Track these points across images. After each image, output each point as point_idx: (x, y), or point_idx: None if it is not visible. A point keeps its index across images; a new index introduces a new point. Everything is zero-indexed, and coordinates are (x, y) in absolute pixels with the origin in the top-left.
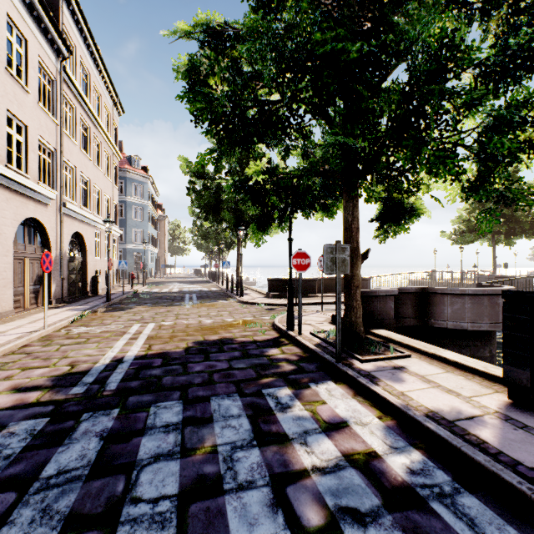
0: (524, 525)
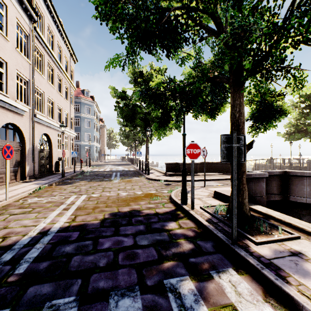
0: None
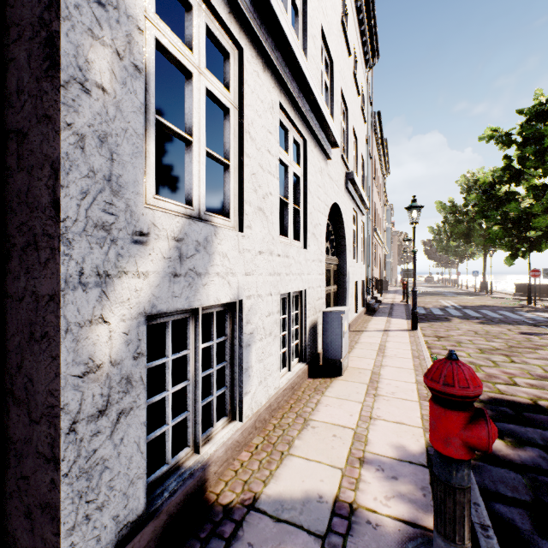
0: None
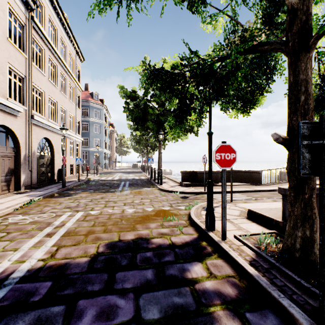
0: None
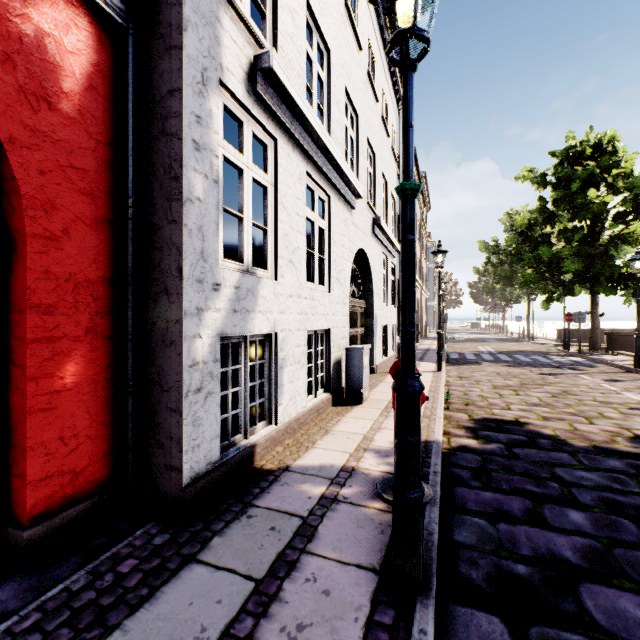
0: (598, 363)
